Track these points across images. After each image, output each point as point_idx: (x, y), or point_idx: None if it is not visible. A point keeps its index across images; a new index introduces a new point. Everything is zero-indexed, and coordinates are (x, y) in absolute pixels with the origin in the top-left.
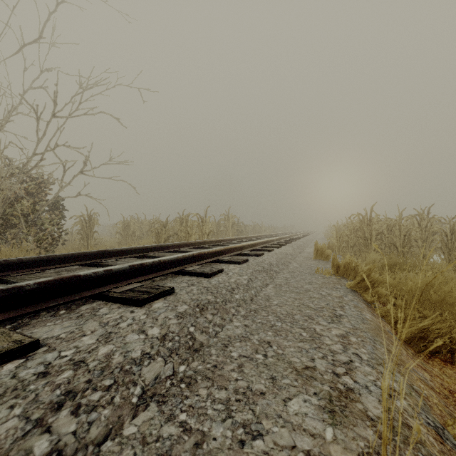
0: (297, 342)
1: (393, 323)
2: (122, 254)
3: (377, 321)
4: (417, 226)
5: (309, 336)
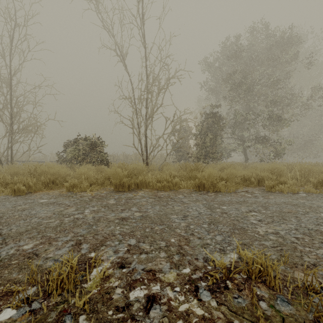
0: None
1: None
2: None
3: None
4: None
5: None
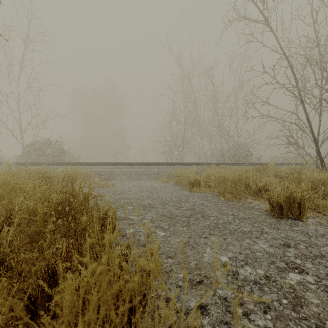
0: None
1: None
2: None
3: None
4: None
5: None
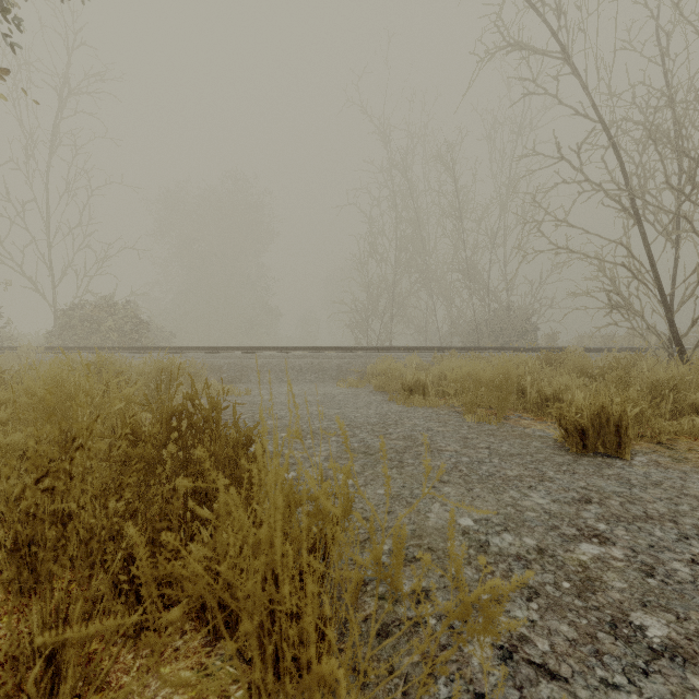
0: None
1: None
2: None
3: None
4: None
5: None
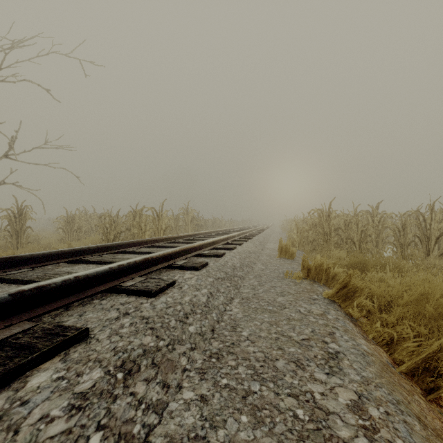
0: (294, 442)
1: (384, 344)
2: (43, 259)
3: (373, 349)
4: (371, 222)
5: (310, 419)
